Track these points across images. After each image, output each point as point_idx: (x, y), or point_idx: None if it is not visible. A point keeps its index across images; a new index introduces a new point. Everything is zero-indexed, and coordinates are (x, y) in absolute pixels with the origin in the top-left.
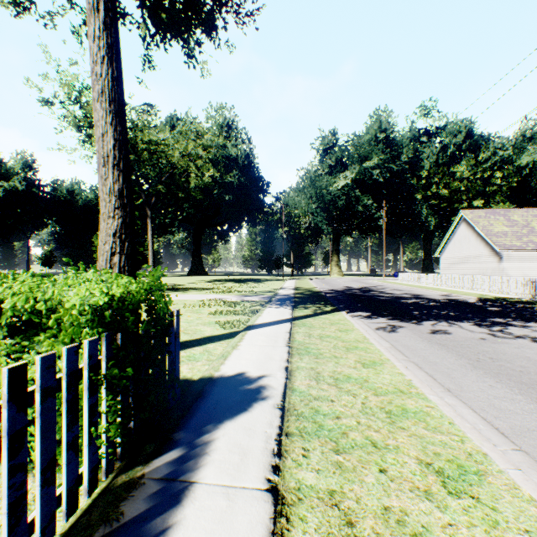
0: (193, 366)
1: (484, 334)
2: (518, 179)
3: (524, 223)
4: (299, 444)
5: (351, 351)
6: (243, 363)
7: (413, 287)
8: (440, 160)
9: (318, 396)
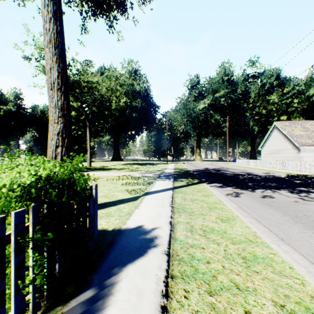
0: (109, 220)
1: (296, 198)
2: (308, 104)
3: (313, 129)
4: (181, 286)
5: (213, 210)
6: (142, 219)
7: (245, 168)
8: (260, 92)
9: (193, 244)
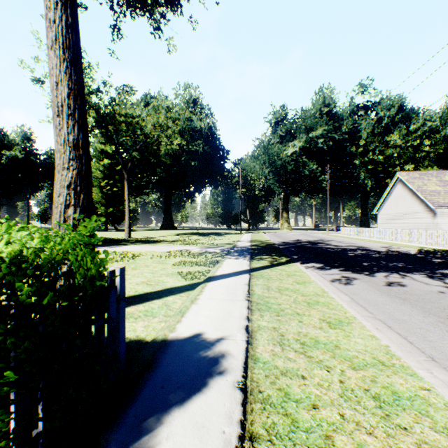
0: (149, 323)
1: (440, 287)
2: (445, 147)
3: None
4: None
5: (313, 307)
6: (201, 321)
7: (355, 240)
8: (375, 131)
9: (285, 369)
